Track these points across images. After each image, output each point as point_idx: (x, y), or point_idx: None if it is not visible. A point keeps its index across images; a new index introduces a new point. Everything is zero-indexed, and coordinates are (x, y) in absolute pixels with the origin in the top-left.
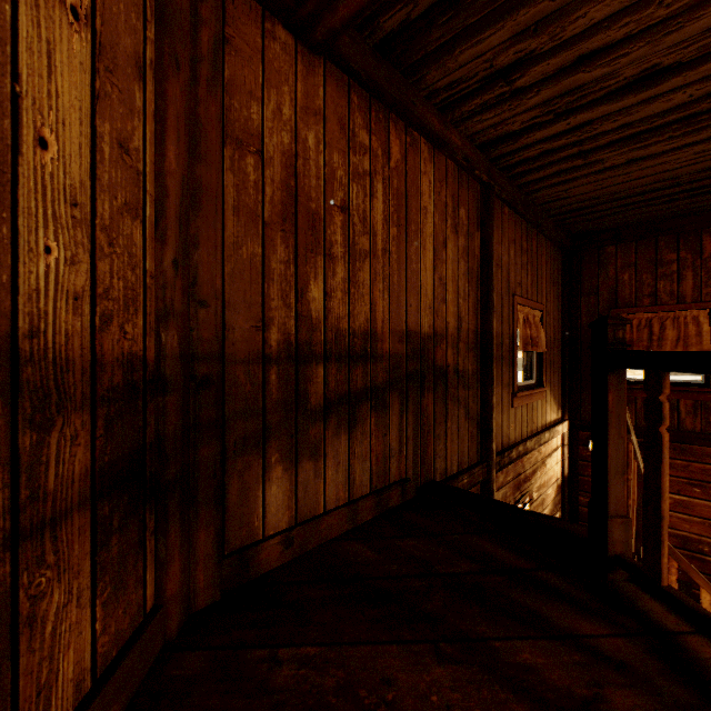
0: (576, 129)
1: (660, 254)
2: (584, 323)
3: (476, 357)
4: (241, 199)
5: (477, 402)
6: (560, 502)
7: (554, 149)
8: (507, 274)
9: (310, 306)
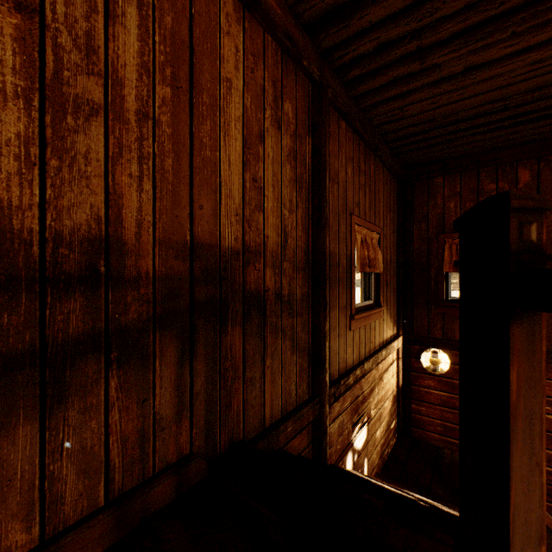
0: (415, 8)
1: (481, 185)
2: (416, 247)
3: (306, 278)
4: None
5: (308, 330)
6: (395, 411)
7: (391, 42)
8: (344, 192)
9: None
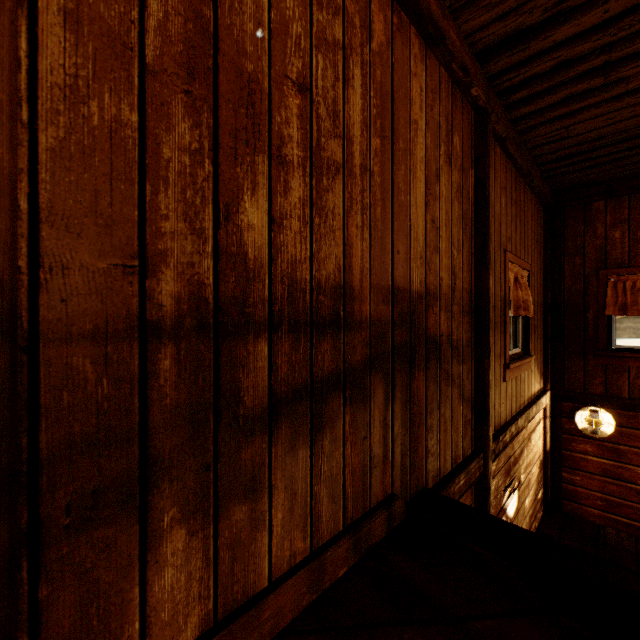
0: (612, 22)
1: None
2: (568, 286)
3: (469, 323)
4: (86, 1)
5: (471, 379)
6: (542, 479)
7: (574, 59)
8: (498, 226)
9: (243, 237)
